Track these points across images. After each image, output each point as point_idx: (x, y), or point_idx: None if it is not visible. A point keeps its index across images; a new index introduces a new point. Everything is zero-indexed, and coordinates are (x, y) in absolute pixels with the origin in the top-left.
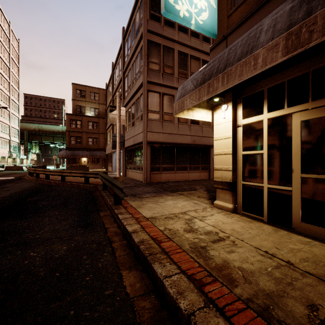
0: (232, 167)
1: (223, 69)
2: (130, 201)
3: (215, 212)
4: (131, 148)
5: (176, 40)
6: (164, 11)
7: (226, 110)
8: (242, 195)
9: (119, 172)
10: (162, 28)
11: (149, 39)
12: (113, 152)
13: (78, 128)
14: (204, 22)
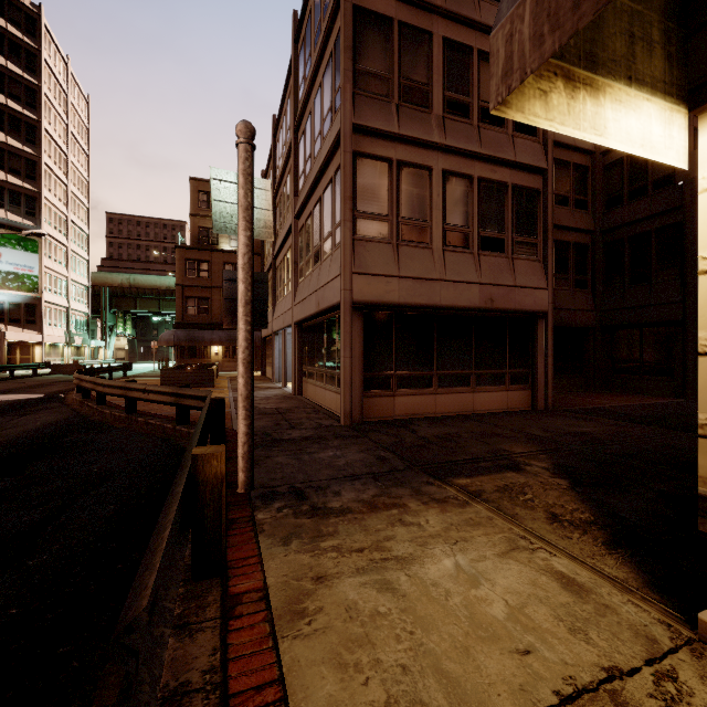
0: None
1: None
2: (271, 546)
3: None
4: (313, 321)
5: (439, 7)
6: None
7: None
8: None
9: (245, 408)
10: None
11: (358, 4)
12: (274, 332)
13: (202, 278)
14: None
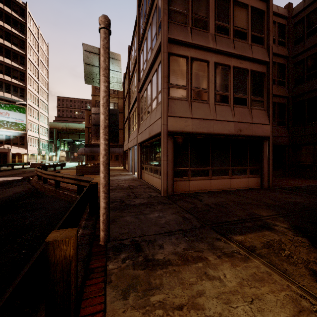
0: None
1: None
2: (114, 299)
3: None
4: (147, 142)
5: None
6: None
7: None
8: None
9: (104, 192)
10: None
11: None
12: (129, 148)
13: None
14: None
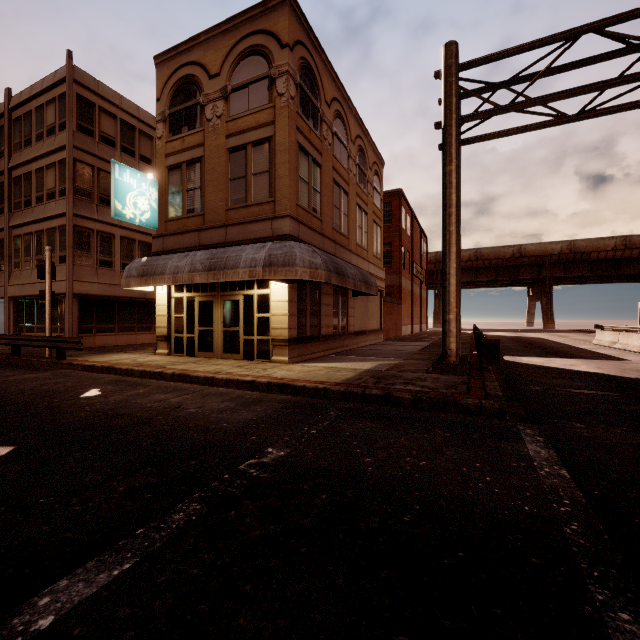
0: (167, 325)
1: (153, 275)
2: (73, 358)
3: (155, 356)
4: (34, 298)
5: None
6: (114, 216)
7: (164, 286)
8: (174, 343)
9: (49, 332)
10: (97, 146)
11: (76, 157)
12: None
13: None
14: (147, 220)
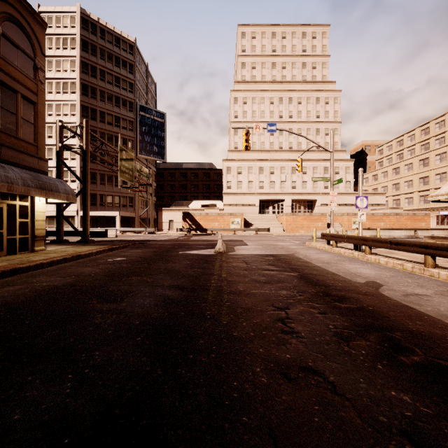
0: None
1: None
2: None
3: None
4: None
5: None
6: None
7: None
8: None
9: None
10: None
11: None
12: None
13: None
14: None
